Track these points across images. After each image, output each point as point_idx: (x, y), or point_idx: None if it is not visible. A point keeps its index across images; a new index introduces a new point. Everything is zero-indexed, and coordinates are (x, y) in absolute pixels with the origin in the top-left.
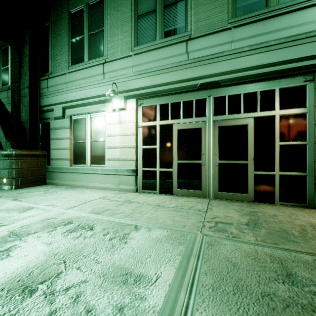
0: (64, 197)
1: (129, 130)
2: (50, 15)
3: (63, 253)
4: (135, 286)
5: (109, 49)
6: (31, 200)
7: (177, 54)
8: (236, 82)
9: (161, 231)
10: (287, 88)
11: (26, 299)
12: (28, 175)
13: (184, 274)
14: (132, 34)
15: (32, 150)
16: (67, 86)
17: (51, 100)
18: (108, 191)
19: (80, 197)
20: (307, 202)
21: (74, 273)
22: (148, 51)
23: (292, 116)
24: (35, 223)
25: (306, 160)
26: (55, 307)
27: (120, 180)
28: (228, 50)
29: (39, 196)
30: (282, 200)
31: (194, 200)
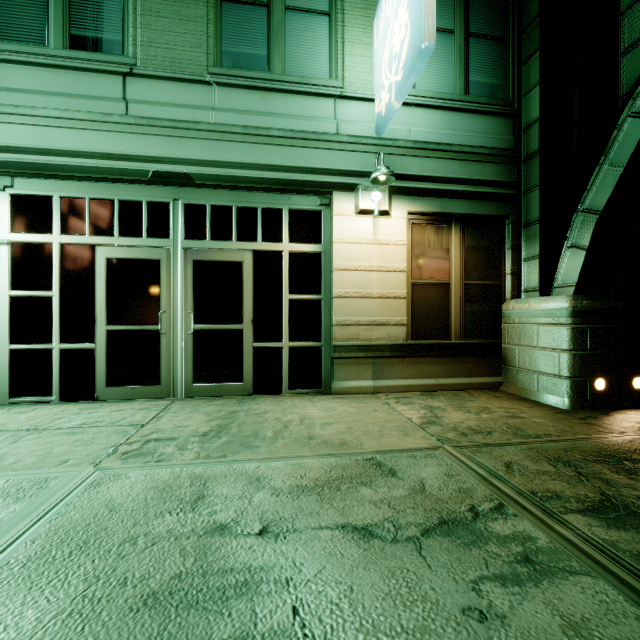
0: None
1: None
2: None
3: None
4: None
5: None
6: None
7: (101, 96)
8: (221, 183)
9: None
10: (299, 211)
11: None
12: None
13: None
14: None
15: None
16: None
17: None
18: None
19: None
20: (323, 386)
21: None
22: (24, 64)
23: (305, 256)
24: None
25: (322, 323)
26: None
27: None
28: (208, 121)
29: None
30: (292, 386)
31: (138, 405)
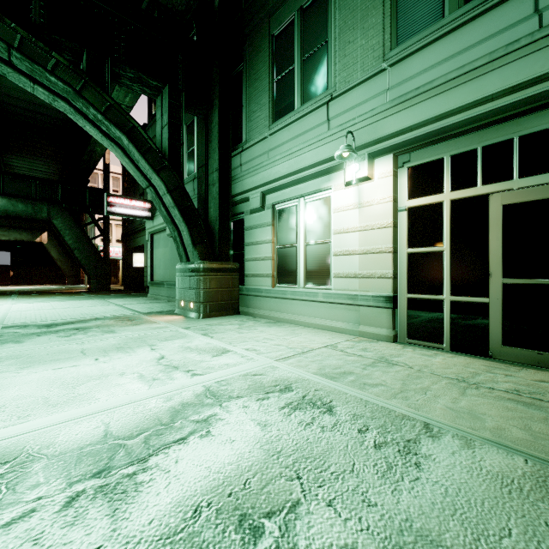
0: (268, 337)
1: (378, 218)
2: (244, 53)
3: (291, 454)
4: None
5: (338, 73)
6: (225, 338)
7: (503, 27)
8: None
9: (505, 457)
10: None
11: (248, 548)
12: (218, 298)
13: None
14: (385, 27)
15: (222, 263)
16: (269, 157)
17: (245, 184)
18: (338, 335)
19: (292, 340)
20: None
21: (325, 514)
22: (423, 48)
23: None
24: (236, 379)
25: None
26: None
27: (360, 315)
28: None
29: (234, 332)
30: None
31: None
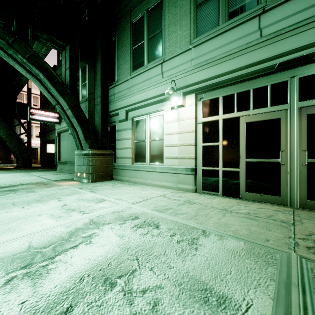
0: (129, 192)
1: (187, 127)
2: (116, 30)
3: (134, 249)
4: (220, 309)
5: (167, 48)
6: (103, 193)
7: (245, 34)
8: None
9: (236, 242)
10: None
11: (108, 292)
12: (100, 171)
13: (288, 311)
14: (191, 26)
15: (103, 150)
16: (130, 91)
17: (116, 105)
18: (167, 190)
19: (142, 193)
20: None
21: (148, 274)
22: (209, 40)
23: None
24: (108, 214)
25: None
26: (134, 310)
27: (178, 179)
28: None
29: (109, 190)
30: None
31: (270, 207)
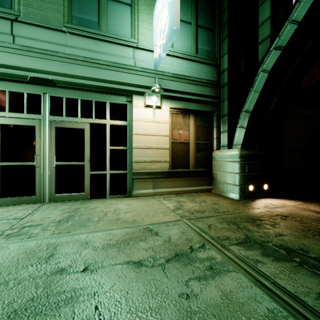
0: None
1: None
2: None
3: None
4: None
5: None
6: None
7: None
8: (72, 86)
9: None
10: (115, 103)
11: None
12: None
13: None
14: None
15: None
16: None
17: None
18: None
19: None
20: (128, 193)
21: None
22: None
23: (118, 127)
24: None
25: (127, 161)
26: None
27: None
28: (64, 52)
29: None
30: (111, 194)
31: (21, 207)
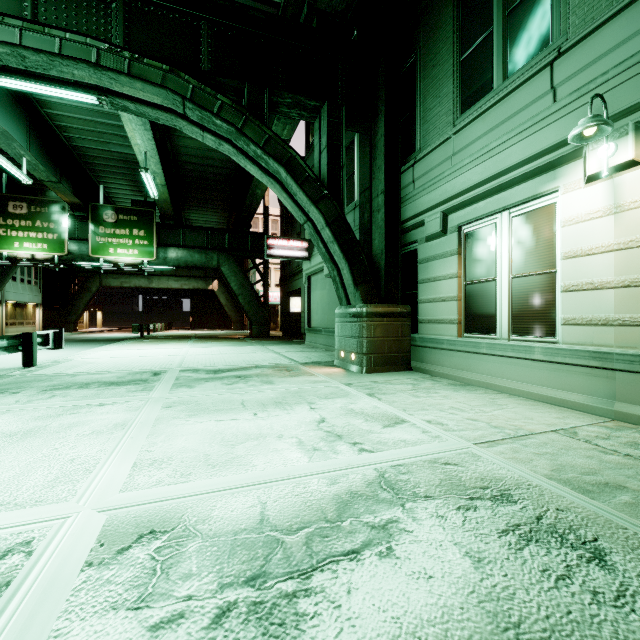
0: (457, 407)
1: None
2: (417, 38)
3: (542, 638)
4: None
5: (571, 13)
6: (396, 402)
7: None
8: None
9: None
10: None
11: None
12: (384, 349)
13: None
14: None
15: (389, 305)
16: (453, 164)
17: (419, 205)
18: (572, 413)
19: (494, 414)
20: None
21: None
22: None
23: None
24: (420, 466)
25: None
26: None
27: (616, 386)
28: None
29: (407, 394)
30: None
31: None
